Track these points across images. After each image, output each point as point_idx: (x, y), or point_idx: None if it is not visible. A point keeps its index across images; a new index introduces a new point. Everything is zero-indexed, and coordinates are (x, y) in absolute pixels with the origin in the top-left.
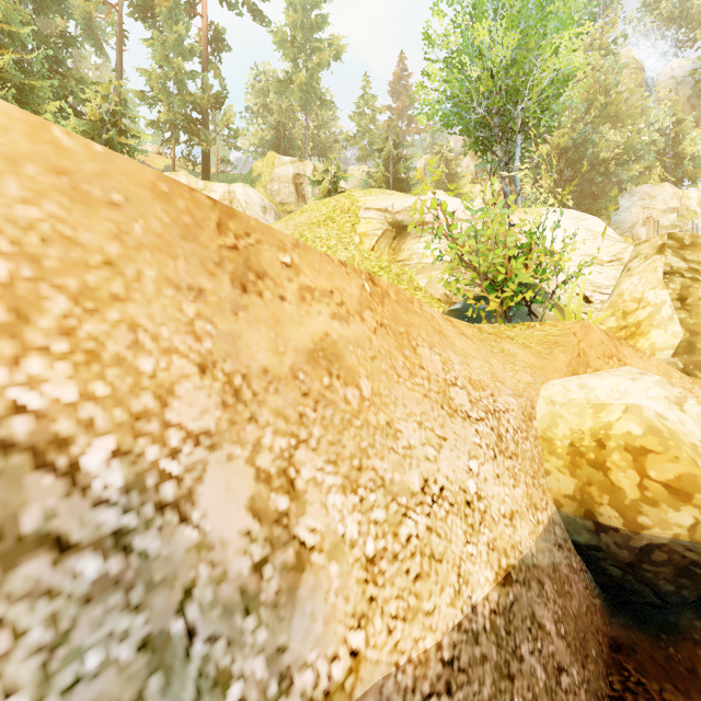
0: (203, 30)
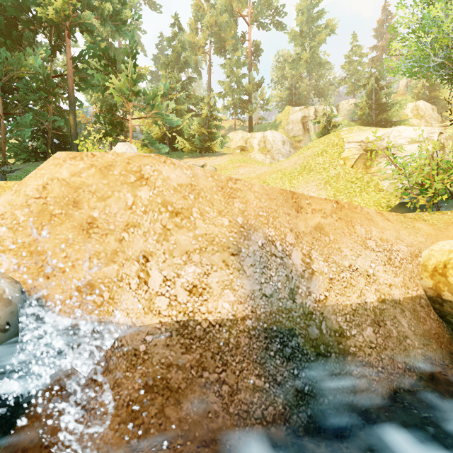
0: (249, 48)
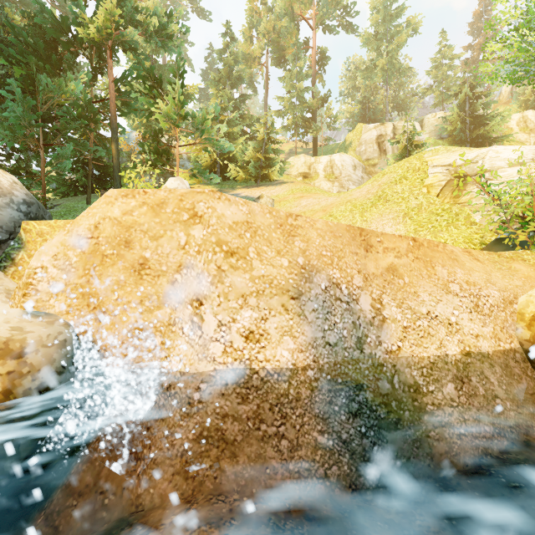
0: (313, 56)
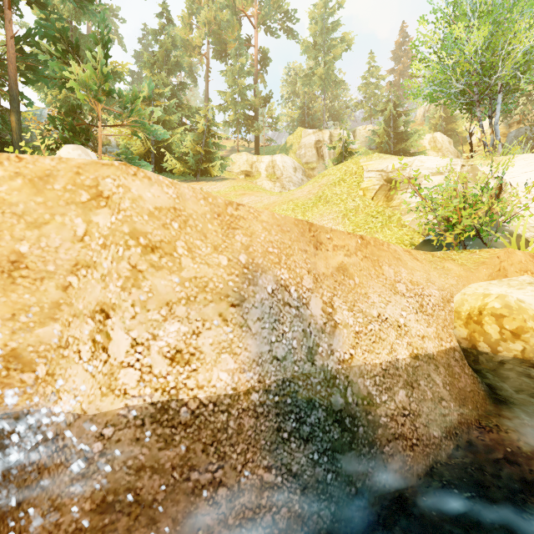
0: (255, 55)
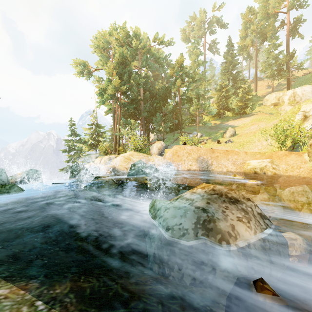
0: (286, 29)
